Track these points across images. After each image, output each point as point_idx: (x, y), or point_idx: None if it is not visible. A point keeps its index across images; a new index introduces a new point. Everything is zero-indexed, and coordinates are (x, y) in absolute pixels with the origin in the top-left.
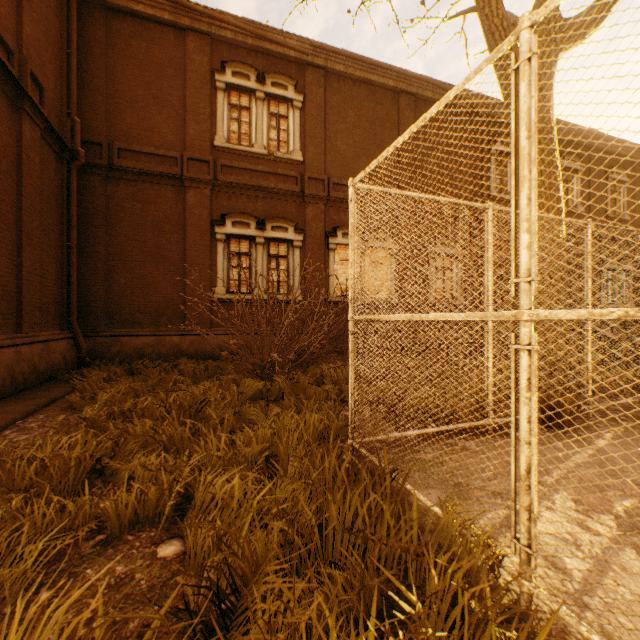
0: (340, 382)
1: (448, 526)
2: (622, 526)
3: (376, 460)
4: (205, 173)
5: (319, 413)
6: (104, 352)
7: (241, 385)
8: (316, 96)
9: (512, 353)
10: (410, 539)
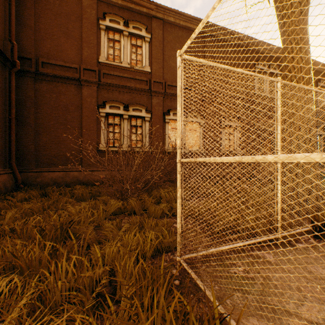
0: (171, 201)
1: None
2: None
3: (201, 284)
4: (93, 77)
5: (156, 228)
6: (33, 181)
7: (108, 204)
8: (158, 35)
9: None
10: None
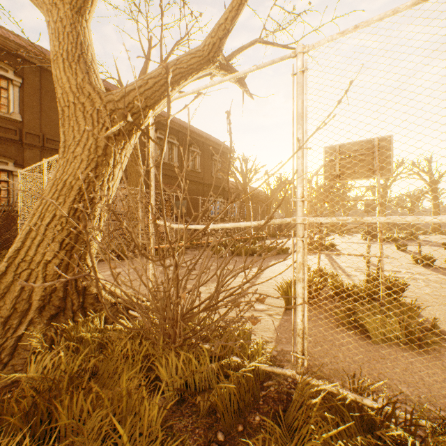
0: None
1: None
2: None
3: None
4: None
5: None
6: None
7: None
8: (33, 82)
9: None
10: None
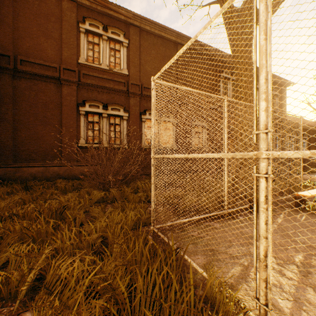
0: (147, 191)
1: (211, 284)
2: (302, 272)
3: (167, 239)
4: (73, 77)
5: (135, 210)
6: (11, 176)
7: (91, 194)
8: (135, 41)
9: (254, 179)
10: (189, 299)
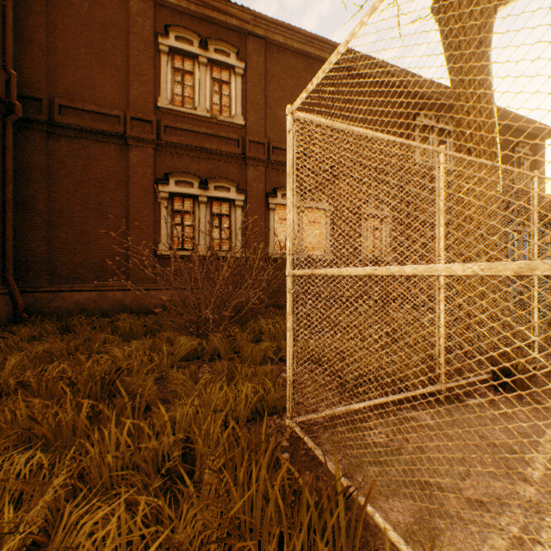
0: (278, 338)
1: None
2: None
3: (321, 455)
4: (148, 133)
5: (254, 379)
6: (44, 307)
7: (175, 343)
8: (257, 64)
9: None
10: None
